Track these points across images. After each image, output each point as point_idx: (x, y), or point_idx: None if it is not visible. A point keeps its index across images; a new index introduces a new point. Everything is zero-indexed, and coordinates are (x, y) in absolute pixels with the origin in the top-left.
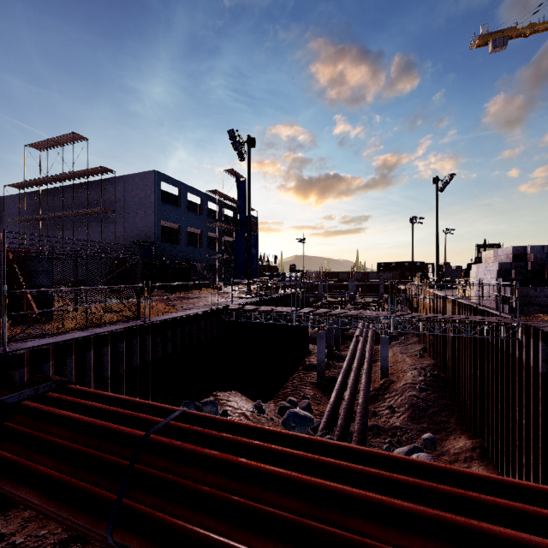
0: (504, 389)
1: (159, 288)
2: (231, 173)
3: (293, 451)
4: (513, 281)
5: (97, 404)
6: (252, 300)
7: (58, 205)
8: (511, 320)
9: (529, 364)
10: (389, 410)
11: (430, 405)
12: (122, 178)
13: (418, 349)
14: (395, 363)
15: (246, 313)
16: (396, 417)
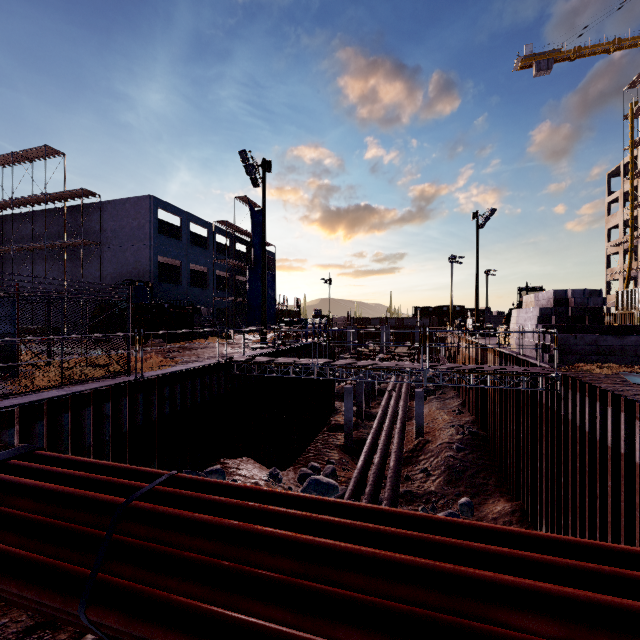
0: (544, 445)
1: (156, 337)
2: (244, 201)
3: (290, 511)
4: (553, 328)
5: (70, 471)
6: (267, 351)
7: (26, 235)
8: (550, 370)
9: (568, 417)
10: (423, 474)
11: (468, 466)
12: (109, 203)
13: (456, 405)
14: (431, 420)
15: (260, 366)
16: (431, 481)
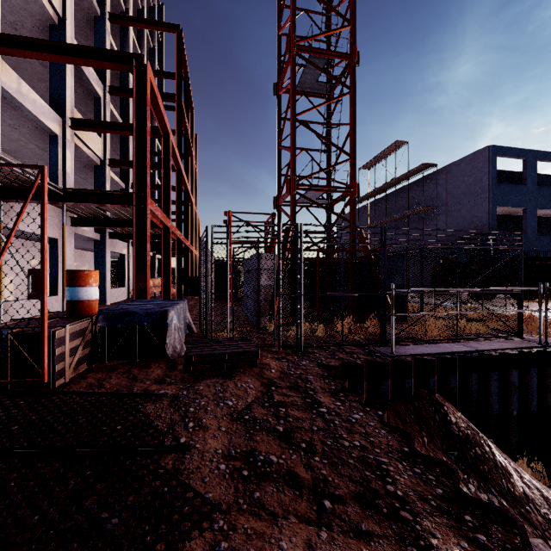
0: None
1: None
2: None
3: None
4: None
5: None
6: None
7: (381, 213)
8: None
9: None
10: None
11: None
12: (444, 169)
13: None
14: None
15: None
16: None
